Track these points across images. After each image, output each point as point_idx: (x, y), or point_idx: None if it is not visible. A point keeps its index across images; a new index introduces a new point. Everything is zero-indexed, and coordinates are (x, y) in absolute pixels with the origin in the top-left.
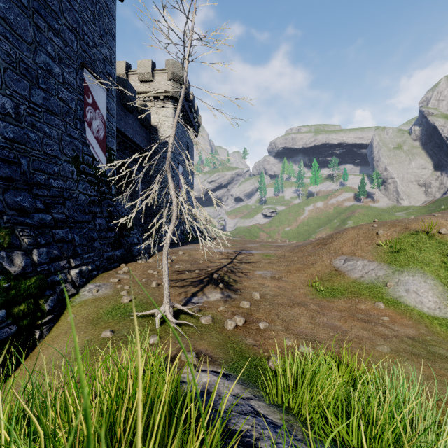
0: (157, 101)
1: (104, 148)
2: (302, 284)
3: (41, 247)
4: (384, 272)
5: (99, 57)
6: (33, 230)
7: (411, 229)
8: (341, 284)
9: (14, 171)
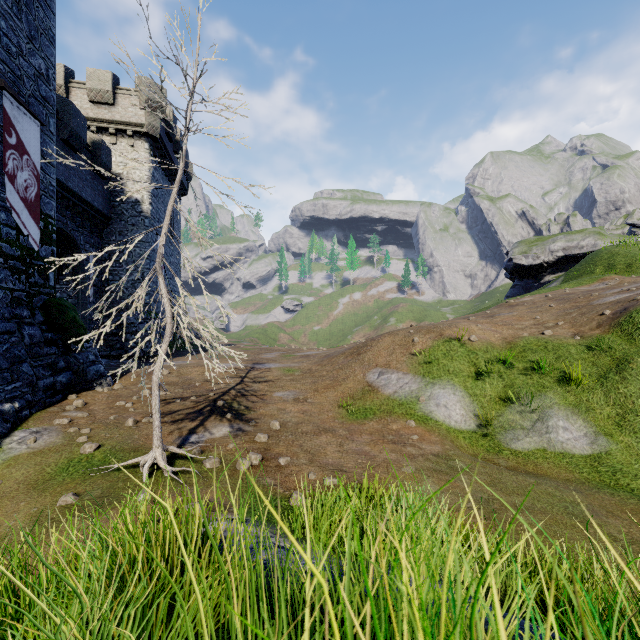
0: (122, 137)
1: (37, 215)
2: (331, 406)
3: None
4: (418, 386)
5: (27, 72)
6: None
7: (445, 336)
8: (375, 402)
9: None
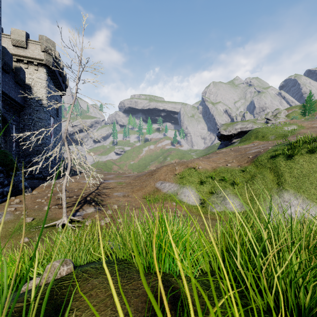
0: (31, 65)
1: None
2: (139, 198)
3: None
4: (177, 188)
5: None
6: None
7: (189, 167)
8: (159, 196)
9: None
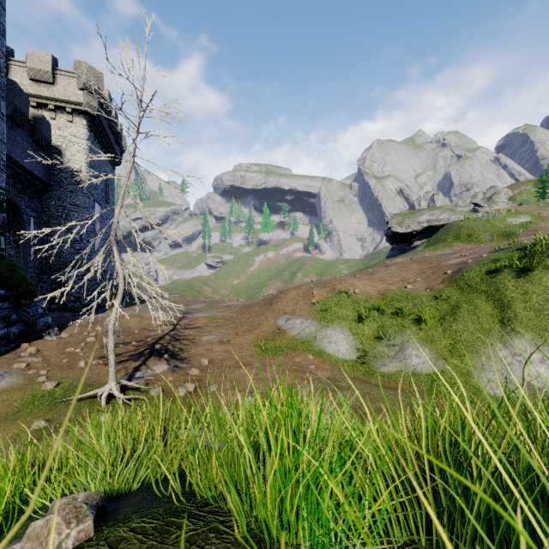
0: (61, 113)
1: None
2: (248, 345)
3: None
4: (316, 328)
5: None
6: None
7: (336, 290)
8: (283, 342)
9: None
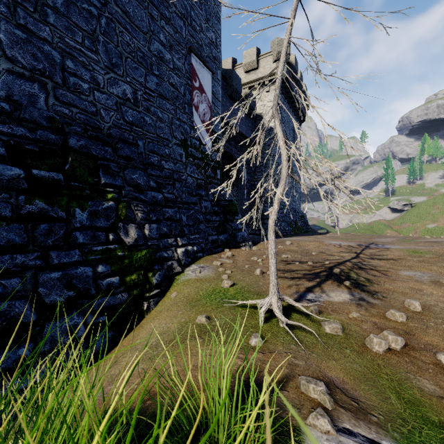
0: (262, 88)
1: (210, 132)
2: None
3: (152, 223)
4: None
5: (205, 42)
6: (146, 206)
7: None
8: None
9: (132, 152)
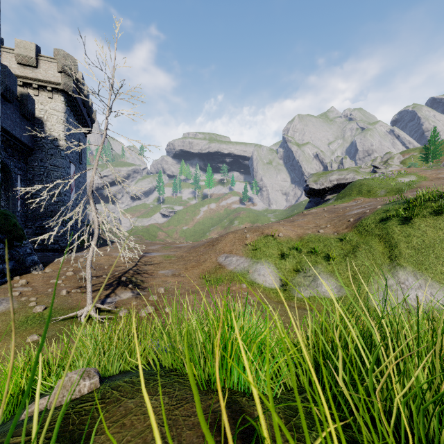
0: (43, 91)
1: None
2: (195, 278)
3: None
4: (248, 264)
5: None
6: None
7: (265, 234)
8: (222, 275)
9: None
